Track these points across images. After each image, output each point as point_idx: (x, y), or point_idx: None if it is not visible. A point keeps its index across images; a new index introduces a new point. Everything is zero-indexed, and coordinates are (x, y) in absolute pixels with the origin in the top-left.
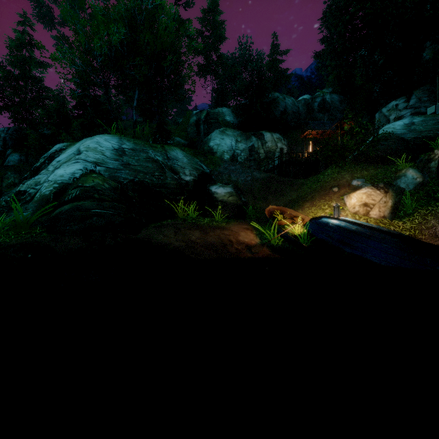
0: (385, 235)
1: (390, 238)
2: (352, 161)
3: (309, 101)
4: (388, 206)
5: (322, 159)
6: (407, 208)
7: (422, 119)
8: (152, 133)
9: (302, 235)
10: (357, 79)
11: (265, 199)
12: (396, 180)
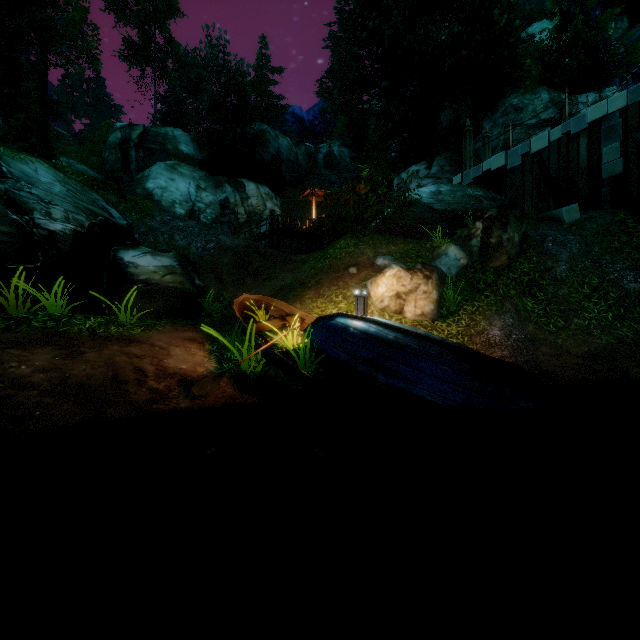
0: (441, 348)
1: (449, 353)
2: (375, 229)
3: (311, 150)
4: (430, 299)
5: (330, 232)
6: (451, 302)
7: (450, 188)
8: (4, 137)
9: (301, 352)
10: (371, 135)
11: (241, 285)
12: (435, 260)
